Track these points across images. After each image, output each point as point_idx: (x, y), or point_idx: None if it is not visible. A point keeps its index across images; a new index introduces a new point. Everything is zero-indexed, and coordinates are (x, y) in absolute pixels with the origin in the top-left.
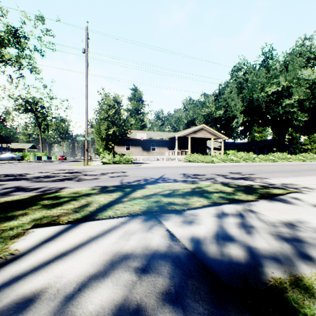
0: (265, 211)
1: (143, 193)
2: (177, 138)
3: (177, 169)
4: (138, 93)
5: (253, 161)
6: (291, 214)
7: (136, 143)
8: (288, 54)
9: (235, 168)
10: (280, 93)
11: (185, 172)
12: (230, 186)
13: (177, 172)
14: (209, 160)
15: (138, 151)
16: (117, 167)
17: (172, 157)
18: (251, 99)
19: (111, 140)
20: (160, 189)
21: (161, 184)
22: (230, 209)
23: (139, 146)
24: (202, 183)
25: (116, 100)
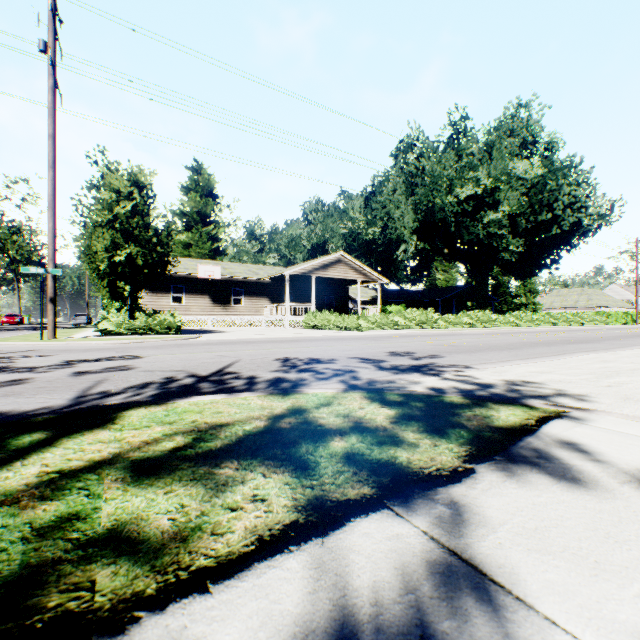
0: (524, 563)
1: (61, 461)
2: (289, 277)
3: (277, 346)
4: (204, 178)
5: (435, 327)
6: (634, 579)
7: (198, 287)
8: (493, 128)
9: (402, 342)
10: (480, 199)
11: (291, 354)
12: (387, 400)
13: (274, 354)
14: (352, 325)
15: (202, 305)
16: (134, 342)
17: (278, 319)
18: (431, 207)
19: (126, 277)
20: (159, 430)
21: (188, 402)
22: (376, 565)
23: (205, 294)
24: (314, 393)
25: (136, 182)
